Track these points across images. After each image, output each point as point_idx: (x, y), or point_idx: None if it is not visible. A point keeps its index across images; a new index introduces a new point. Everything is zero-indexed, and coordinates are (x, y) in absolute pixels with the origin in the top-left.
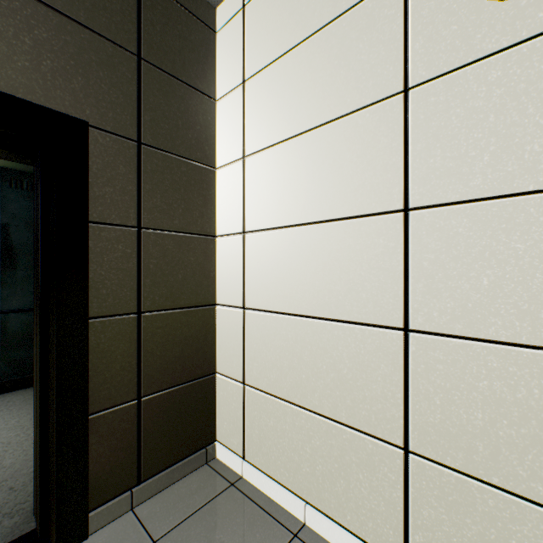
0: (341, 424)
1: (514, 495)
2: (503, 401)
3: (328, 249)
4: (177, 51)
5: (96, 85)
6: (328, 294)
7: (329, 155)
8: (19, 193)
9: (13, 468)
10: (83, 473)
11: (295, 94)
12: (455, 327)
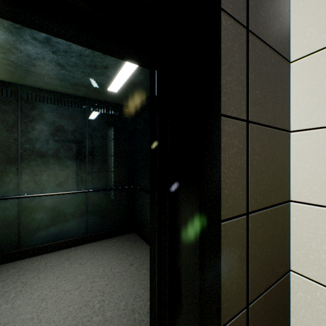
0: None
1: None
2: None
3: None
4: None
5: None
6: None
7: None
8: (97, 114)
9: (113, 324)
10: None
11: None
12: None
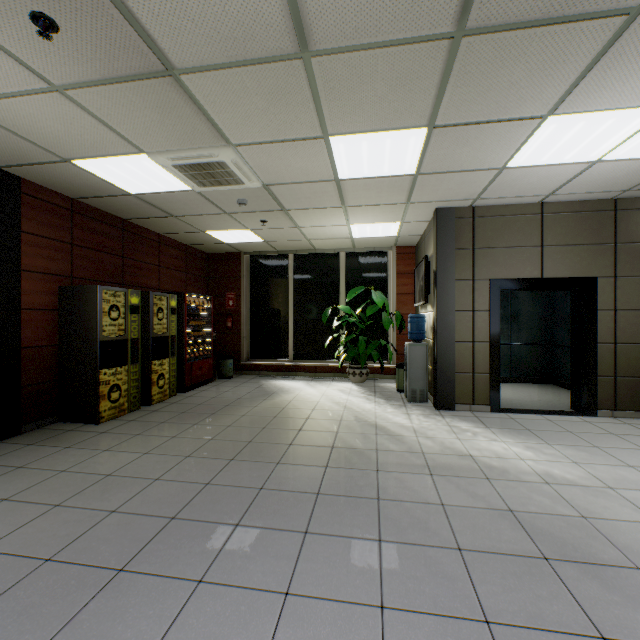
0: None
1: None
2: None
3: None
4: (633, 231)
5: (598, 262)
6: None
7: None
8: None
9: (548, 400)
10: (594, 394)
11: None
12: None
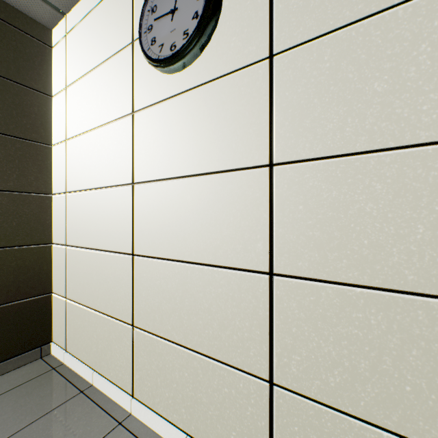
0: (109, 316)
1: (167, 340)
2: (164, 291)
3: (104, 205)
4: (12, 60)
5: None
6: (104, 235)
7: (104, 146)
8: None
9: None
10: None
11: (90, 103)
12: (149, 251)
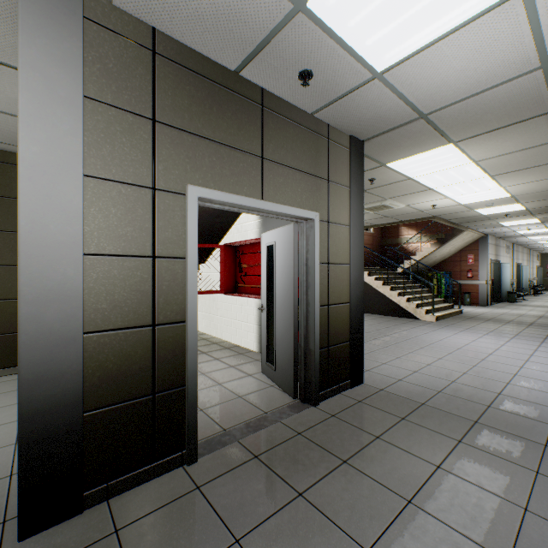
0: None
1: None
2: None
3: None
4: (8, 185)
5: None
6: None
7: None
8: None
9: None
10: None
11: None
12: None
